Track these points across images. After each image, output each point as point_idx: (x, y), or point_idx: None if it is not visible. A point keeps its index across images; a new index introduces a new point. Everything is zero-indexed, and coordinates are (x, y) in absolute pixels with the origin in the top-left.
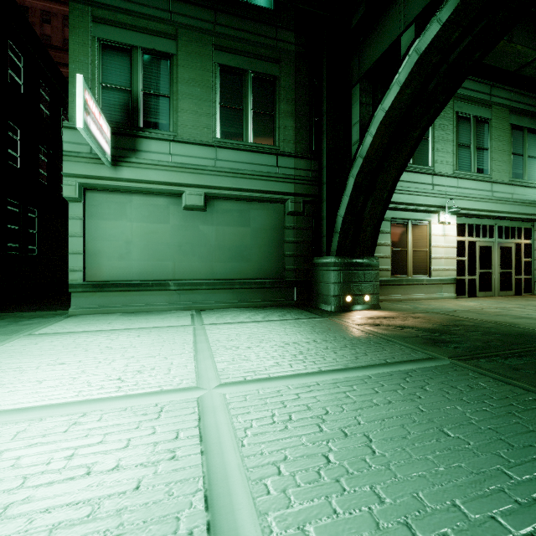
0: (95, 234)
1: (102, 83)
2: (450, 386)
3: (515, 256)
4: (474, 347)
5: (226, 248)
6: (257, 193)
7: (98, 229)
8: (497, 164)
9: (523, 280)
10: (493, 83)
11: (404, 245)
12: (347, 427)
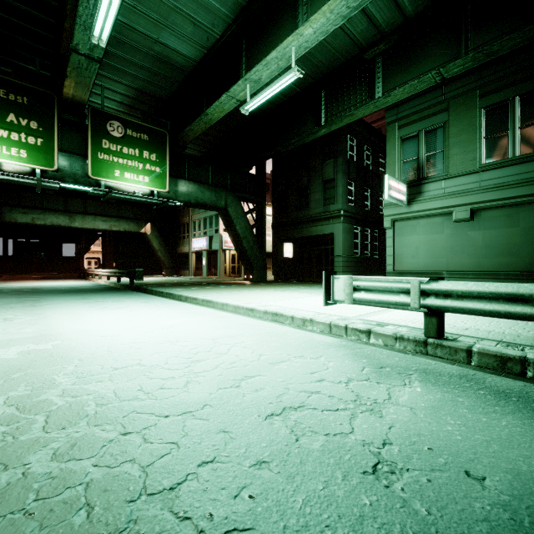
0: (399, 245)
1: (402, 161)
2: None
3: None
4: None
5: (492, 247)
6: (524, 197)
7: (401, 242)
8: None
9: None
10: None
11: None
12: None
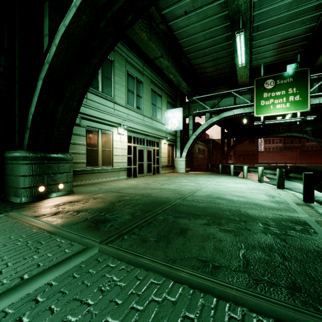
0: None
1: None
2: (79, 303)
3: (153, 155)
4: (124, 221)
5: None
6: None
7: None
8: (146, 107)
9: (156, 167)
10: (144, 63)
11: (96, 146)
12: None
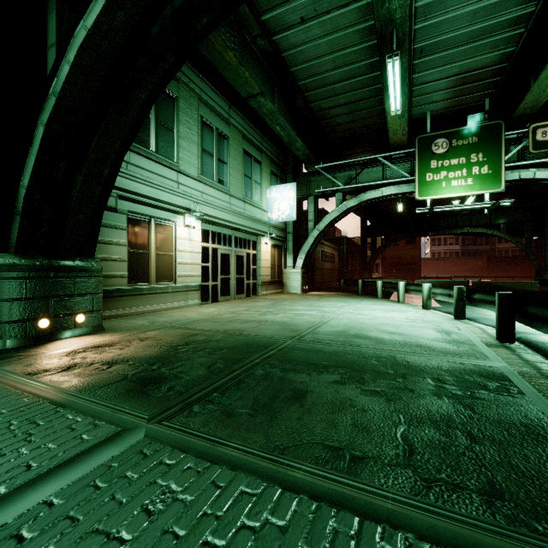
0: None
1: None
2: (104, 538)
3: (246, 264)
4: (194, 380)
5: None
6: None
7: None
8: (234, 180)
9: (251, 284)
10: (231, 105)
11: (145, 247)
12: None
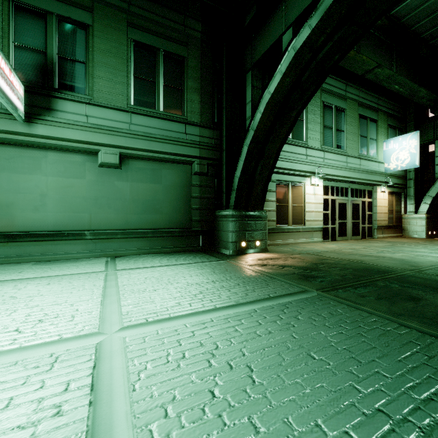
0: (6, 187)
1: (15, 42)
2: (316, 314)
3: (362, 210)
4: (334, 280)
5: (140, 202)
6: (168, 154)
7: (10, 182)
8: (350, 143)
9: (366, 227)
10: (348, 82)
11: (286, 201)
12: (233, 360)
